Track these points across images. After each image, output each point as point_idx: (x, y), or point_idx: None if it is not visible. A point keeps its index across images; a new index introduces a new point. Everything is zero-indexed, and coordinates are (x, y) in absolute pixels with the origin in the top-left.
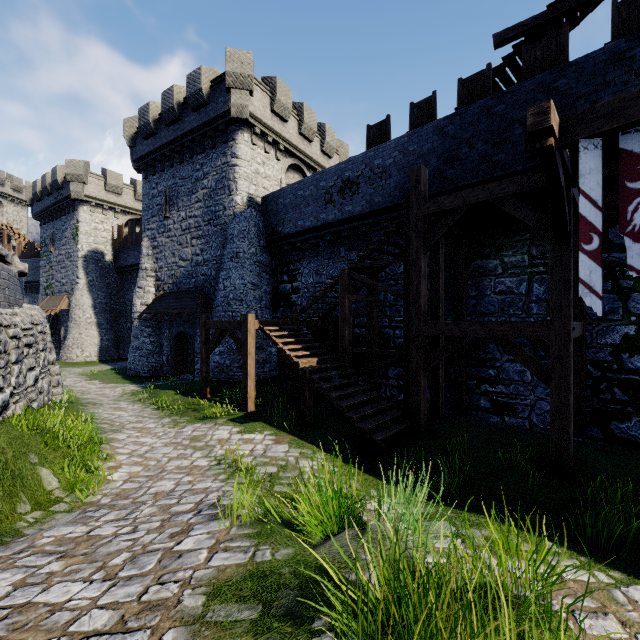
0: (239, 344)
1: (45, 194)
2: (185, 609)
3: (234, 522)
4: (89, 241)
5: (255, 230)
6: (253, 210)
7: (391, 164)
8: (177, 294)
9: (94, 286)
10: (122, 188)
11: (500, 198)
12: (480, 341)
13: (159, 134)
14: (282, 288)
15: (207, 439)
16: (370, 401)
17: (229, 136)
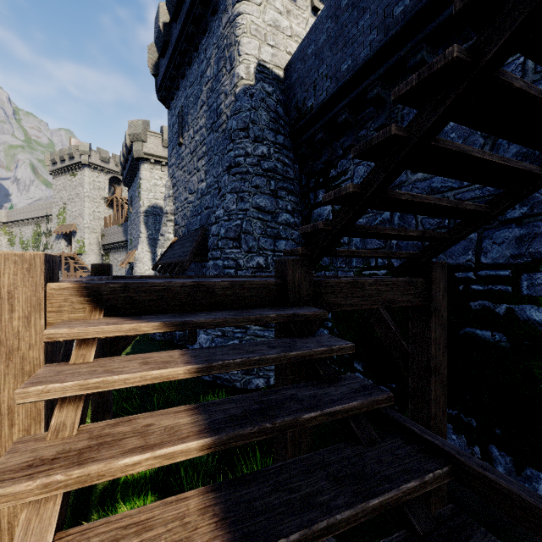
0: None
1: (124, 161)
2: None
3: None
4: (149, 197)
5: (267, 116)
6: (266, 85)
7: None
8: (184, 238)
9: (153, 239)
10: None
11: None
12: None
13: (170, 41)
14: (316, 216)
15: None
16: None
17: None
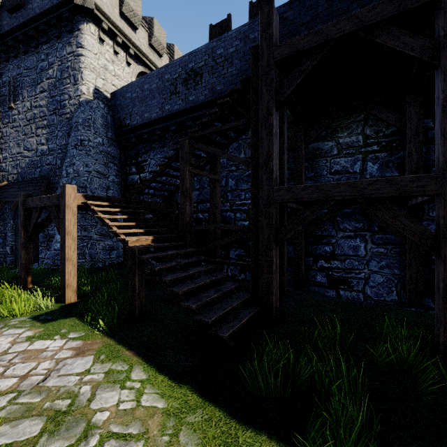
0: (58, 223)
1: None
2: None
3: None
4: None
5: (102, 121)
6: (100, 102)
7: (233, 52)
8: (20, 183)
9: None
10: None
11: (372, 28)
12: (319, 218)
13: (1, 22)
14: (131, 179)
15: None
16: (213, 282)
17: (74, 26)
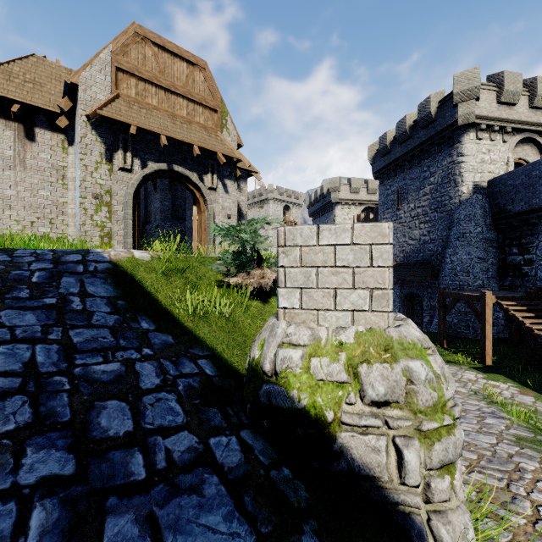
0: (476, 312)
1: (316, 202)
2: (507, 438)
3: (514, 421)
4: None
5: (481, 212)
6: (478, 195)
7: None
8: (407, 265)
9: None
10: (359, 188)
11: None
12: None
13: (393, 151)
14: (510, 260)
15: (458, 376)
16: None
17: (454, 140)
